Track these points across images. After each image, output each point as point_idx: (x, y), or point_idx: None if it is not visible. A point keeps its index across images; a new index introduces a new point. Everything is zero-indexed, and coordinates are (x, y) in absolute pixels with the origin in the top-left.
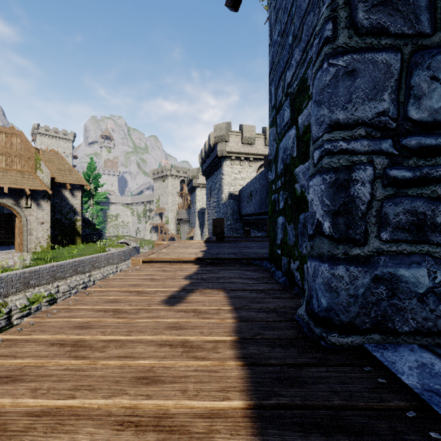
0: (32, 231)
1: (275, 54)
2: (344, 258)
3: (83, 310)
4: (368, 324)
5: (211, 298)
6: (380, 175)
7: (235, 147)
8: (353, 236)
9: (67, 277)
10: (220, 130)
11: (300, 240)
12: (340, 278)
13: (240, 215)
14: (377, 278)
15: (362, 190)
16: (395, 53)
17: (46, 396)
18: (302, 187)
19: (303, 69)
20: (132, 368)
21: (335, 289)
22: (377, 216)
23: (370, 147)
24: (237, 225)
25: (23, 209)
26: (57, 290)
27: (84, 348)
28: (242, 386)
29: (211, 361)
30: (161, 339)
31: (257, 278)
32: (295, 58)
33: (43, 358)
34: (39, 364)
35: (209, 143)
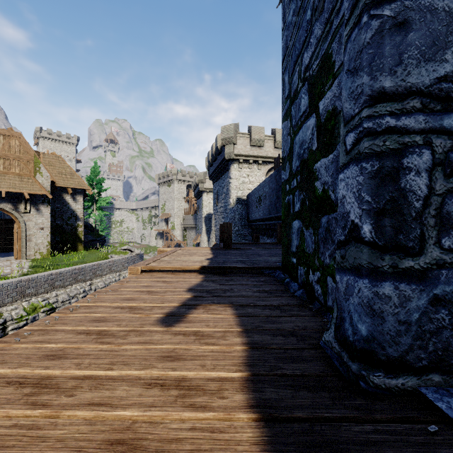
0: (31, 238)
1: (290, 37)
2: (392, 272)
3: (61, 332)
4: (424, 361)
5: (216, 315)
6: (441, 161)
7: (243, 150)
8: (405, 242)
9: (66, 285)
10: (227, 132)
11: (321, 248)
12: (387, 298)
13: (249, 220)
14: (437, 299)
15: (416, 181)
16: None
17: None
18: (325, 185)
19: (326, 45)
20: (106, 424)
21: (379, 312)
22: (437, 216)
23: (427, 124)
24: (245, 231)
25: (21, 214)
26: (56, 299)
27: (48, 389)
28: None
29: (215, 412)
30: (151, 375)
31: (269, 290)
32: (315, 34)
33: None
34: None
35: (216, 146)
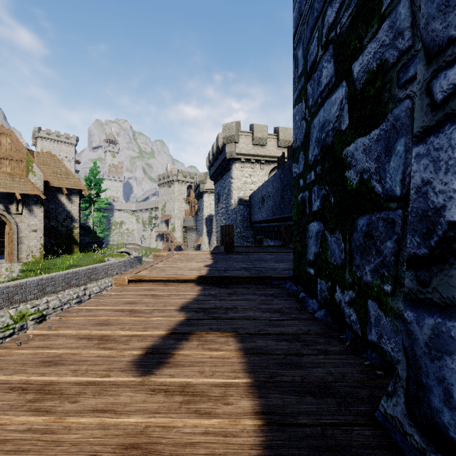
0: (24, 240)
1: (305, 0)
2: None
3: None
4: None
5: (214, 352)
6: None
7: (245, 149)
8: None
9: (58, 291)
10: (229, 130)
11: (356, 259)
12: None
13: (251, 222)
14: None
15: None
16: None
17: None
18: (363, 173)
19: None
20: None
21: None
22: None
23: None
24: (247, 233)
25: (13, 216)
26: (46, 306)
27: None
28: None
29: None
30: None
31: (282, 308)
32: None
33: None
34: None
35: (217, 145)
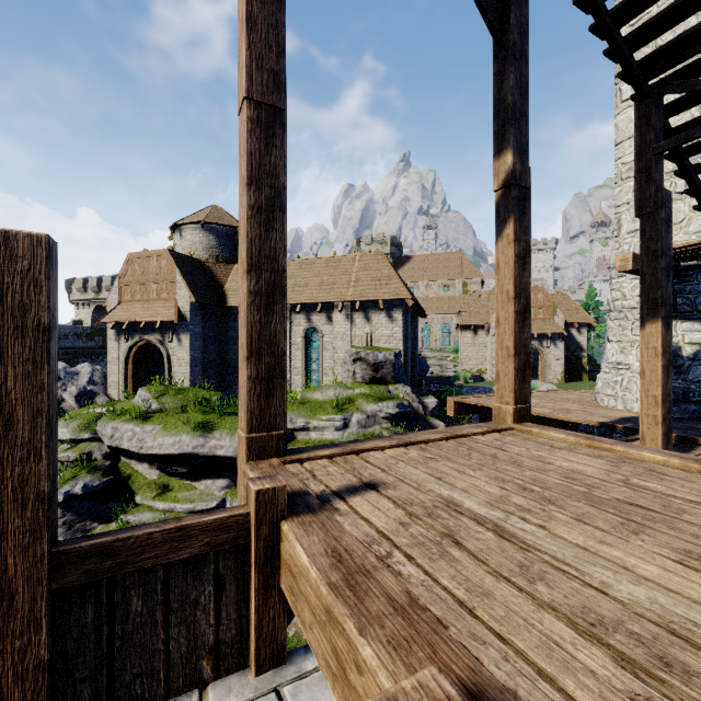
0: (550, 366)
1: None
2: None
3: None
4: None
5: None
6: None
7: None
8: None
9: None
10: None
11: None
12: None
13: None
14: None
15: None
16: None
17: None
18: None
19: None
20: None
21: None
22: None
23: None
24: None
25: (544, 349)
26: None
27: None
28: None
29: None
30: None
31: None
32: None
33: None
34: None
35: None
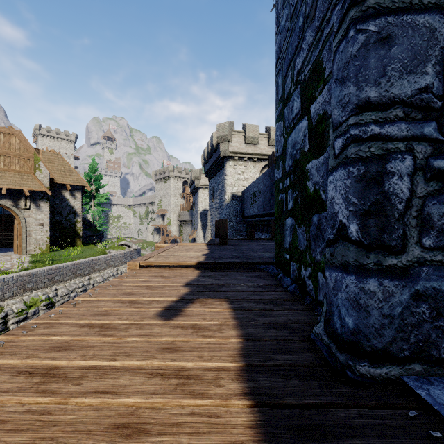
0: (31, 233)
1: (283, 41)
2: (377, 269)
3: (66, 325)
4: (406, 352)
5: (212, 309)
6: (422, 166)
7: (238, 147)
8: (388, 241)
9: (65, 280)
10: (222, 130)
11: (312, 245)
12: (371, 293)
13: (244, 216)
14: (418, 294)
15: (399, 185)
16: (441, 14)
17: None
18: (316, 185)
19: (317, 51)
20: (111, 410)
21: (365, 307)
22: (418, 217)
23: (409, 132)
24: (240, 227)
25: (21, 211)
26: (55, 293)
27: (56, 378)
28: (251, 441)
29: (212, 399)
30: (152, 365)
31: (263, 285)
32: (307, 41)
33: (3, 394)
34: None
35: (212, 143)
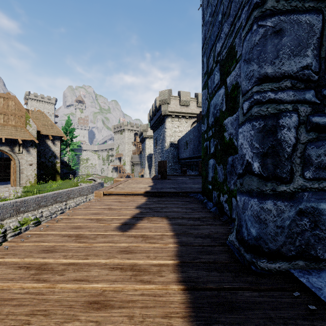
0: (23, 171)
1: (207, 31)
2: (272, 194)
3: (51, 235)
4: (293, 252)
5: (156, 224)
6: (304, 121)
7: (175, 108)
8: (280, 174)
9: (48, 205)
10: (163, 95)
11: (228, 178)
12: (269, 211)
13: (179, 159)
14: (302, 212)
15: (288, 134)
16: (317, 14)
17: (4, 322)
18: (230, 135)
19: (231, 39)
20: (86, 292)
21: (264, 220)
22: (302, 157)
23: (295, 97)
24: (176, 166)
25: (16, 154)
26: (41, 215)
27: (46, 271)
28: (184, 312)
29: (156, 285)
30: (113, 262)
31: (193, 207)
32: (224, 31)
33: (9, 281)
34: (5, 286)
35: (155, 105)
